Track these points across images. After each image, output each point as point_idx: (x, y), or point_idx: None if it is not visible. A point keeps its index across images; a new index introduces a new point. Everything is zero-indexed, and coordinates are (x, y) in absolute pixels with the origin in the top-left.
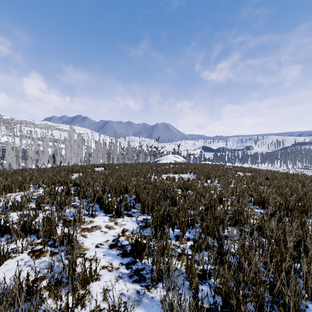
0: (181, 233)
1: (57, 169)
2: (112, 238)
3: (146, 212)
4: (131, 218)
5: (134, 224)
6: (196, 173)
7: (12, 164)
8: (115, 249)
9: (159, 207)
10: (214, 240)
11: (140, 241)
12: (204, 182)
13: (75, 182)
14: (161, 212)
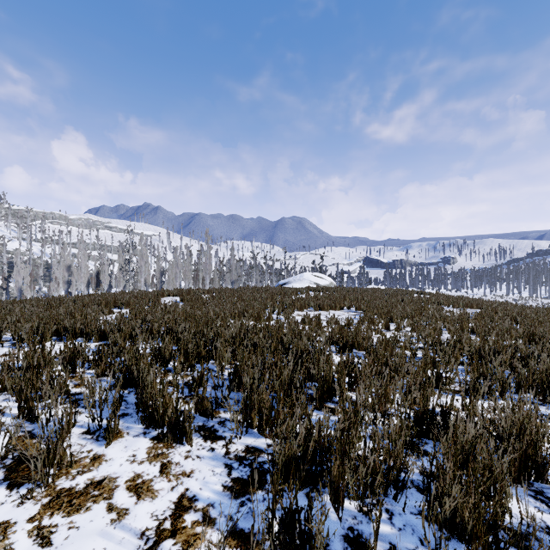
0: (363, 522)
1: (87, 301)
2: (133, 547)
3: (256, 424)
4: (212, 446)
5: (218, 474)
6: (362, 308)
7: (26, 289)
8: None
9: (292, 425)
10: None
11: None
12: (383, 329)
13: (103, 330)
14: (298, 443)
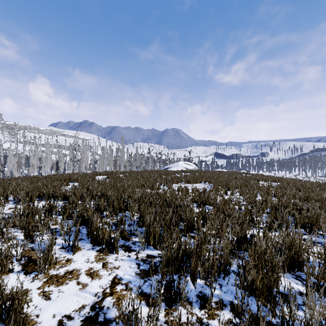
0: (207, 289)
1: (53, 178)
2: (92, 300)
3: (152, 243)
4: (129, 254)
5: (133, 268)
6: (212, 182)
7: (14, 171)
8: None
9: (171, 242)
10: (266, 307)
11: None
12: (224, 194)
13: (65, 194)
14: (174, 251)
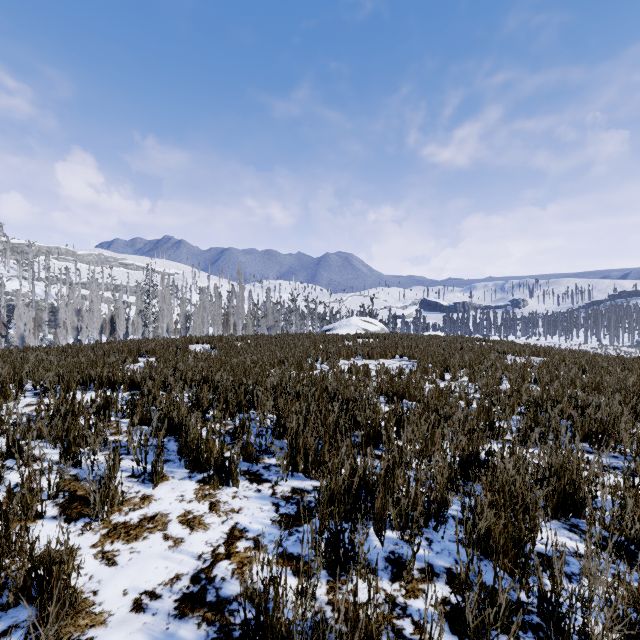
0: (404, 547)
1: (107, 349)
2: (193, 566)
3: (302, 468)
4: (258, 488)
5: (266, 511)
6: (416, 357)
7: (28, 337)
8: (194, 618)
9: (338, 463)
10: (512, 578)
11: (274, 618)
12: (438, 379)
13: (133, 379)
14: (344, 478)
